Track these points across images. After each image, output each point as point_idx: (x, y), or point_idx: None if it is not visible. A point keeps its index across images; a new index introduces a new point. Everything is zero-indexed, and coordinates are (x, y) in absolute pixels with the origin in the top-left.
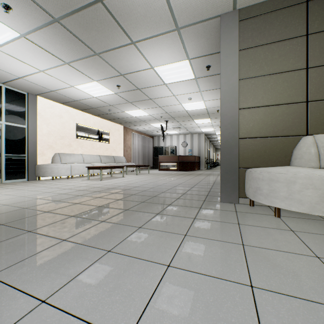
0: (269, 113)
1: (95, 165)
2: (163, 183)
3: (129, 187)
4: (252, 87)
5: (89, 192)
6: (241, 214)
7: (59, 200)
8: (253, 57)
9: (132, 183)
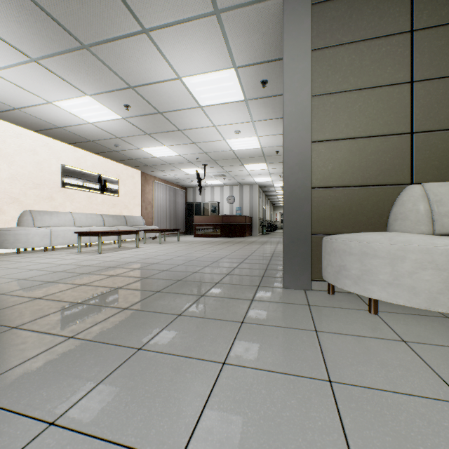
0: (356, 149)
1: (93, 230)
2: (197, 257)
3: (143, 265)
4: (331, 108)
5: (70, 275)
6: (318, 310)
7: (6, 293)
8: (333, 62)
9: (150, 257)
